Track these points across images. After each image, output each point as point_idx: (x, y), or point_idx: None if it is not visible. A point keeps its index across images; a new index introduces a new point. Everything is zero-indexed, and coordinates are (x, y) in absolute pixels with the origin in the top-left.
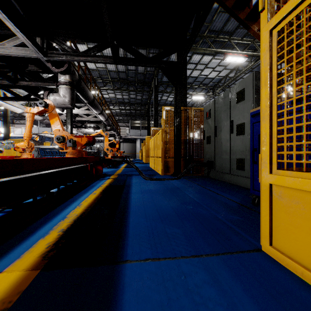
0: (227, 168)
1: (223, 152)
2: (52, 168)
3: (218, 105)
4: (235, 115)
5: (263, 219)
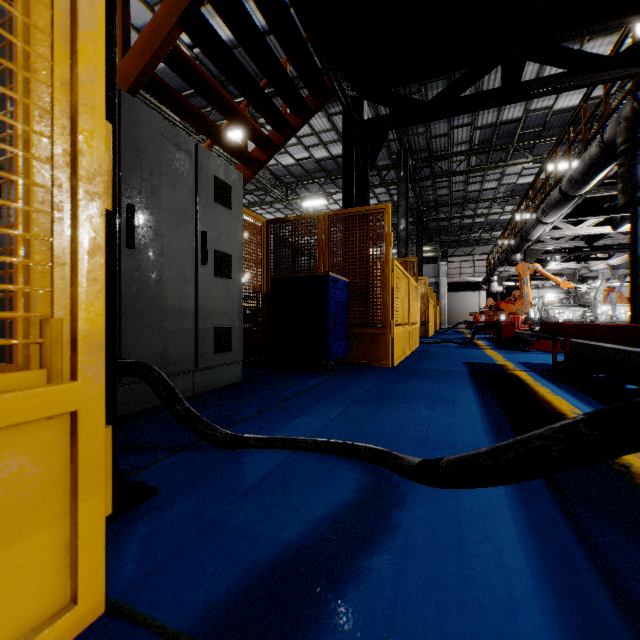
0: (188, 357)
1: (170, 310)
2: (599, 340)
3: (148, 139)
4: (211, 226)
5: (394, 351)
